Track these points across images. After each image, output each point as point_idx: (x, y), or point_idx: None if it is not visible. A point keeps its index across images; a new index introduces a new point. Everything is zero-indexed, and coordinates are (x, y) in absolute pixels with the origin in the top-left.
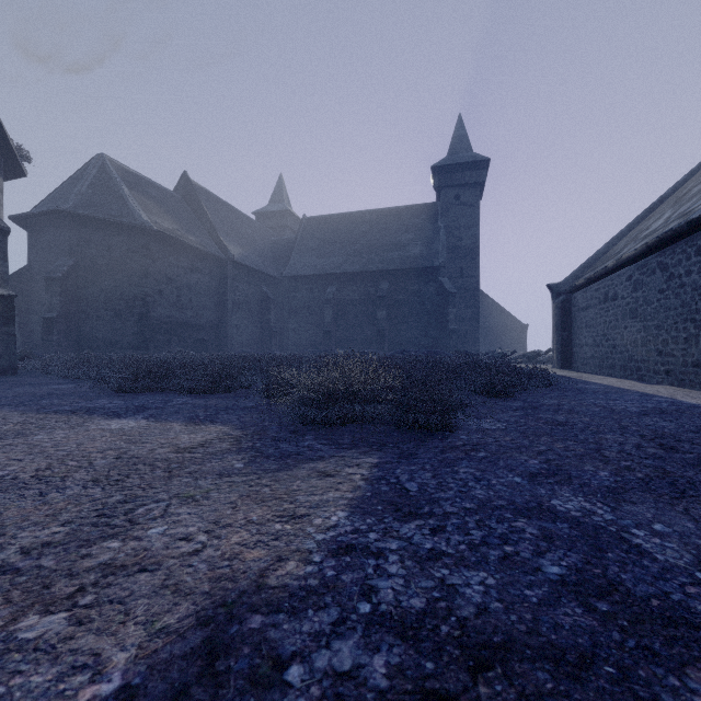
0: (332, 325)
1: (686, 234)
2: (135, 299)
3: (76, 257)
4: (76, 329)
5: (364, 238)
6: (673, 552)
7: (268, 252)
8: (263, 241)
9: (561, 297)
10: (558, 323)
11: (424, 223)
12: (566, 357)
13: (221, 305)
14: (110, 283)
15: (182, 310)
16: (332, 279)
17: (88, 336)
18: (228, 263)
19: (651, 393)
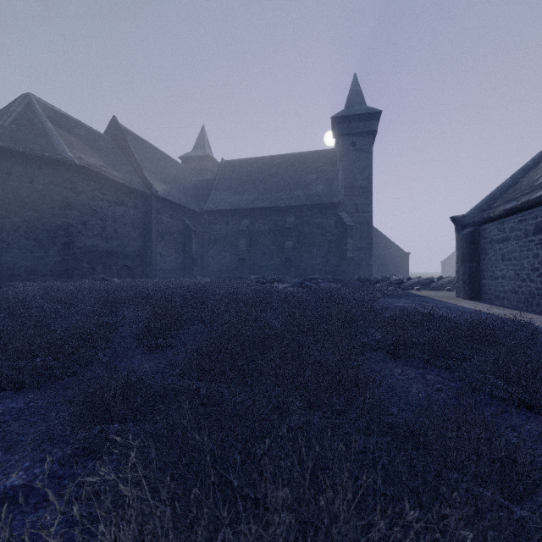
0: (246, 253)
1: None
2: (58, 229)
3: None
4: None
5: (273, 178)
6: None
7: (191, 190)
8: (187, 181)
9: (467, 229)
10: (464, 254)
11: (325, 166)
12: (474, 288)
13: (146, 235)
14: (32, 213)
15: (107, 240)
16: (246, 213)
17: (9, 265)
18: (152, 198)
19: None
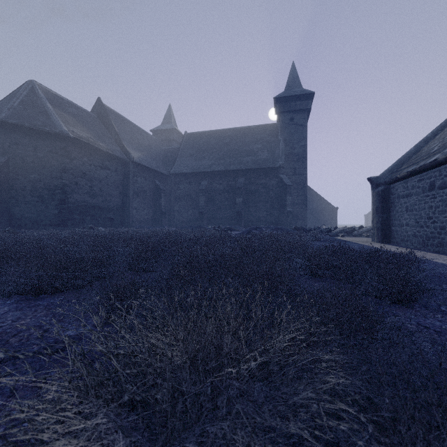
0: (204, 208)
1: None
2: (55, 188)
3: (7, 156)
4: (7, 210)
5: (227, 147)
6: None
7: (160, 157)
8: (157, 149)
9: (380, 187)
10: (378, 207)
11: (268, 137)
12: (386, 234)
13: (125, 193)
14: (35, 176)
15: (94, 197)
16: (204, 176)
17: (17, 216)
18: (129, 163)
19: None
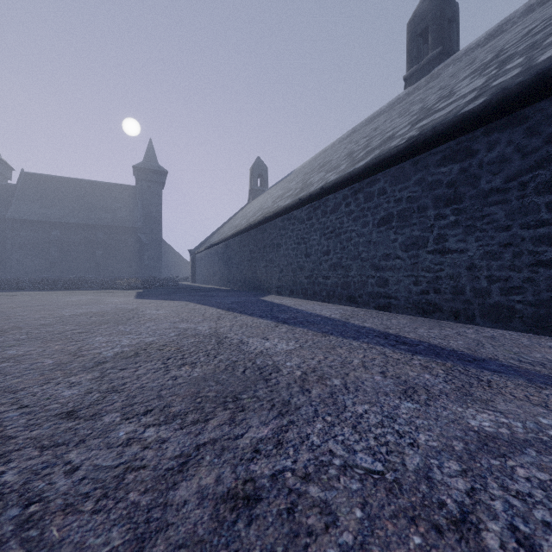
0: (57, 258)
1: (209, 248)
2: None
3: None
4: None
5: (82, 199)
6: (169, 290)
7: None
8: None
9: (192, 255)
10: (191, 265)
11: (128, 198)
12: (194, 278)
13: None
14: None
15: None
16: (56, 226)
17: None
18: None
19: (198, 286)
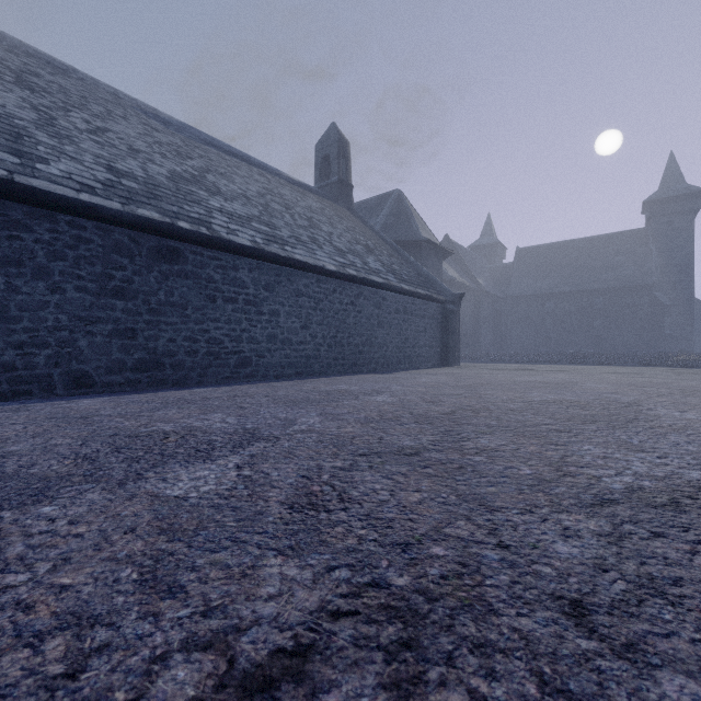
0: (551, 332)
1: None
2: None
3: None
4: None
5: (575, 263)
6: None
7: (489, 278)
8: (484, 270)
9: None
10: None
11: (634, 247)
12: None
13: (475, 320)
14: None
15: (461, 326)
16: (549, 297)
17: None
18: (480, 293)
19: None
